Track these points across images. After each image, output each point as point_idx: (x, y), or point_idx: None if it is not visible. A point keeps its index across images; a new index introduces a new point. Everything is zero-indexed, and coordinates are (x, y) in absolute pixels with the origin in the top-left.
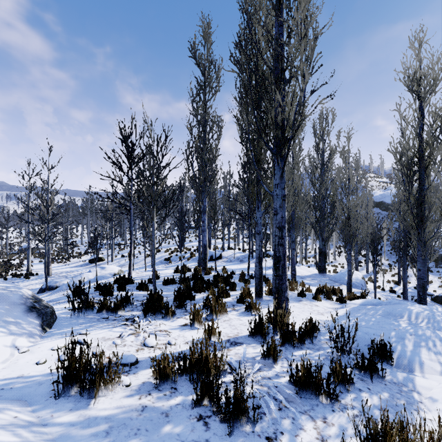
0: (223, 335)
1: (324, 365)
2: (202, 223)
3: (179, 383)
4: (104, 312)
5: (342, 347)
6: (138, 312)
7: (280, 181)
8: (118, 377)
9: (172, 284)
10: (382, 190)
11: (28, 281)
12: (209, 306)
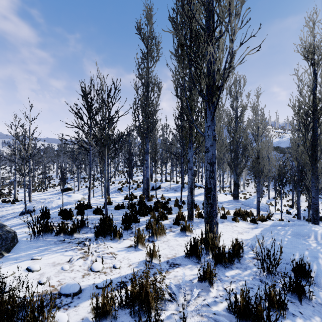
0: (163, 257)
1: (254, 286)
2: (146, 161)
3: (120, 317)
4: (62, 235)
5: (269, 268)
6: (91, 234)
7: (211, 123)
8: (52, 319)
9: (122, 209)
10: (278, 138)
11: (14, 206)
12: (151, 229)
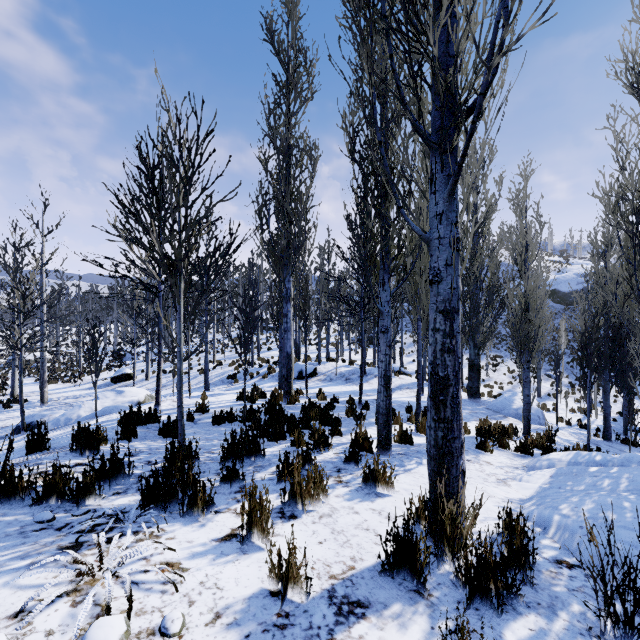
0: (318, 573)
1: None
2: (284, 317)
3: None
4: (53, 501)
5: (631, 616)
6: (135, 496)
7: (448, 206)
8: None
9: (228, 423)
10: (554, 274)
11: (9, 412)
12: (290, 477)
